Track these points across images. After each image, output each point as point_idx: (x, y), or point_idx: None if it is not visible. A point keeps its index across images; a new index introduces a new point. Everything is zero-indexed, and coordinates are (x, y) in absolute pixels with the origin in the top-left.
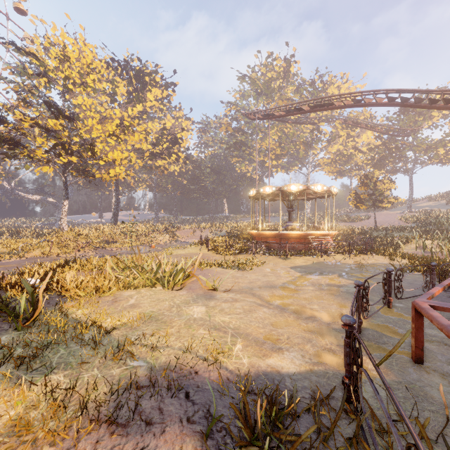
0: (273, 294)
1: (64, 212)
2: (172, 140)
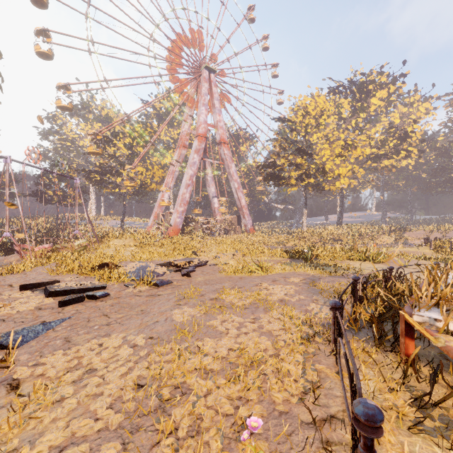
0: None
1: (304, 217)
2: (401, 136)
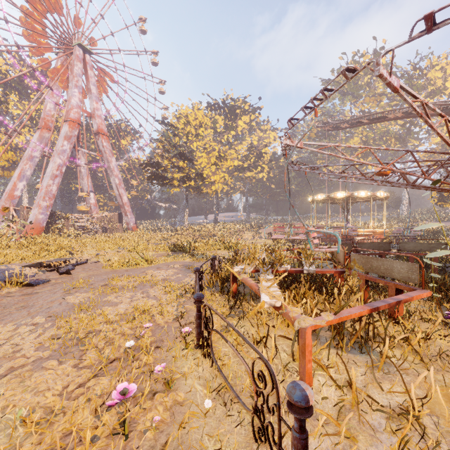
0: None
1: (186, 216)
2: (258, 155)
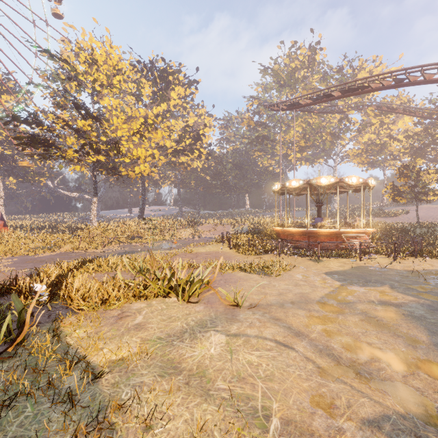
0: (310, 314)
1: (93, 209)
2: (195, 136)
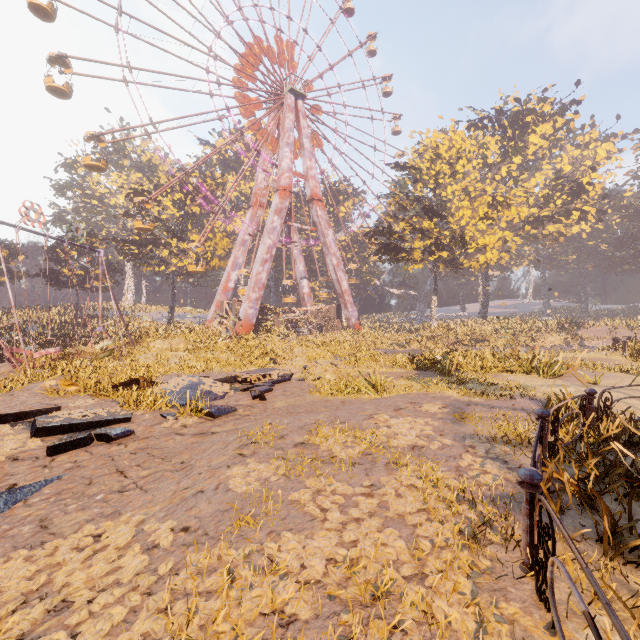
0: None
1: (433, 308)
2: (572, 190)
